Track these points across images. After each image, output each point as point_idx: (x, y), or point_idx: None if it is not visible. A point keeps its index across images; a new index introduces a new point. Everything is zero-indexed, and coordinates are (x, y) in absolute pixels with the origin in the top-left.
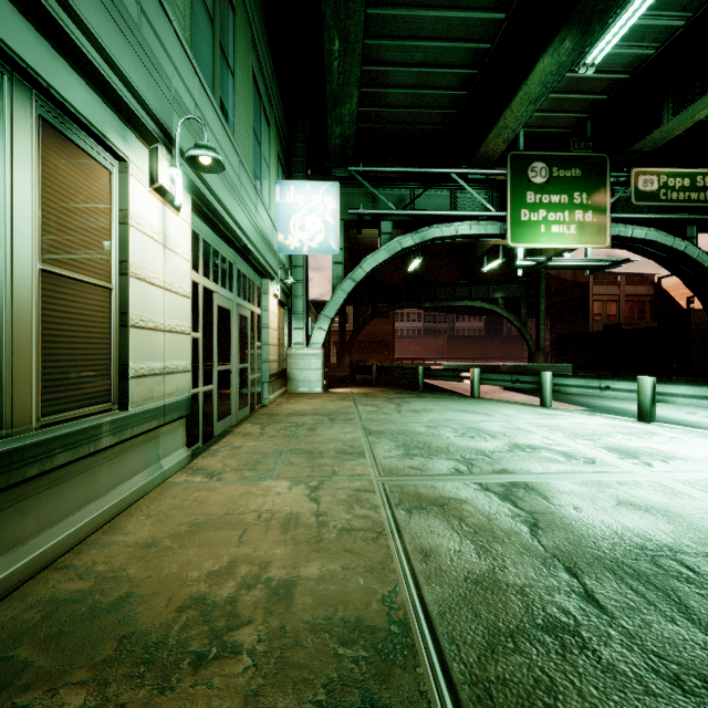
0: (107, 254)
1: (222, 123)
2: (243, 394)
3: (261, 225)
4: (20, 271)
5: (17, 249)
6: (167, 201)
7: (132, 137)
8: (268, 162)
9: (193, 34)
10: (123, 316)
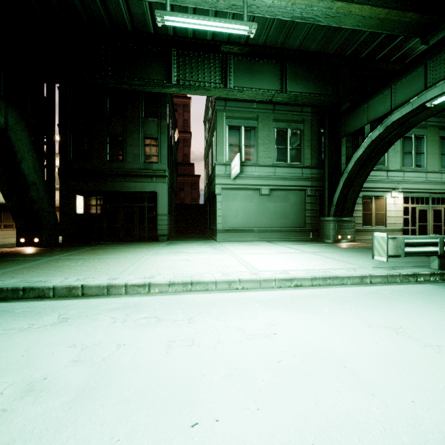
0: (383, 209)
1: (415, 171)
2: (437, 232)
3: None
4: (373, 213)
5: (373, 211)
6: (395, 197)
7: (387, 193)
8: None
9: (403, 163)
10: (386, 216)
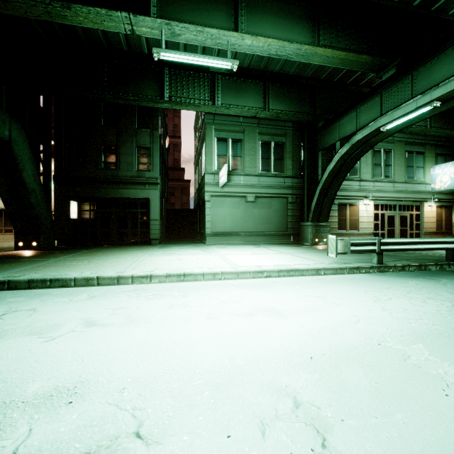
0: (356, 215)
1: (384, 181)
2: (403, 236)
3: (411, 190)
4: (347, 219)
5: (347, 217)
6: (366, 205)
7: (359, 200)
8: (422, 165)
9: (374, 174)
10: (358, 221)
